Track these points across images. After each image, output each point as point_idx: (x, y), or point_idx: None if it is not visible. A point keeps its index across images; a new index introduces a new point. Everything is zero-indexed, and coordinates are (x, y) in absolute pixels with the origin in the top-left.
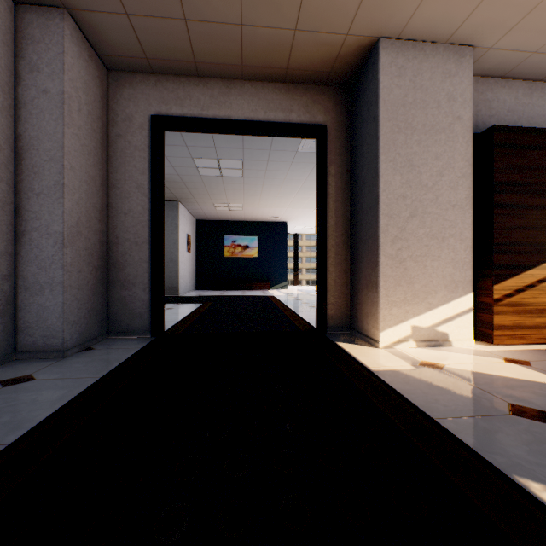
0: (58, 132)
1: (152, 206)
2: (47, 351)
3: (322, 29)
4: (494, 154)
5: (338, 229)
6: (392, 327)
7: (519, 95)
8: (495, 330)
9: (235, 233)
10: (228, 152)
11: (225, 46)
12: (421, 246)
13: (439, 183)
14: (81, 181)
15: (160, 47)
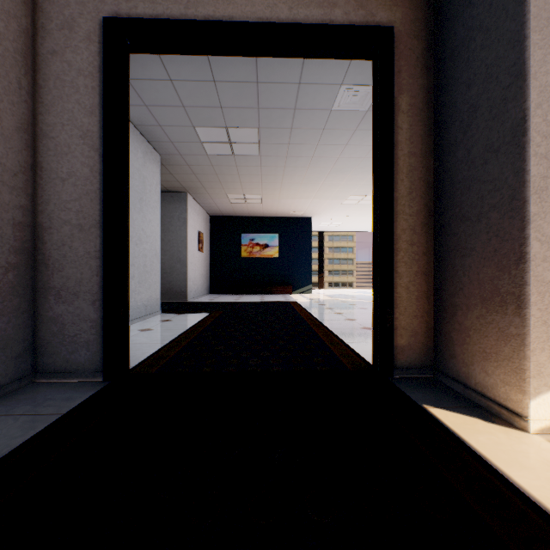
0: None
1: (104, 165)
2: None
3: None
4: None
5: (412, 201)
6: None
7: None
8: None
9: (252, 230)
10: (238, 115)
11: None
12: None
13: None
14: None
15: None
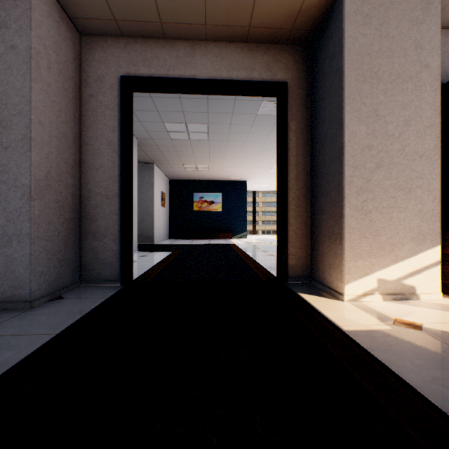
0: (25, 87)
1: (121, 161)
2: (14, 302)
3: None
4: None
5: (298, 182)
6: (357, 279)
7: None
8: None
9: (202, 190)
10: (194, 116)
11: (189, 3)
12: (387, 197)
13: (406, 133)
14: (51, 136)
15: (127, 6)
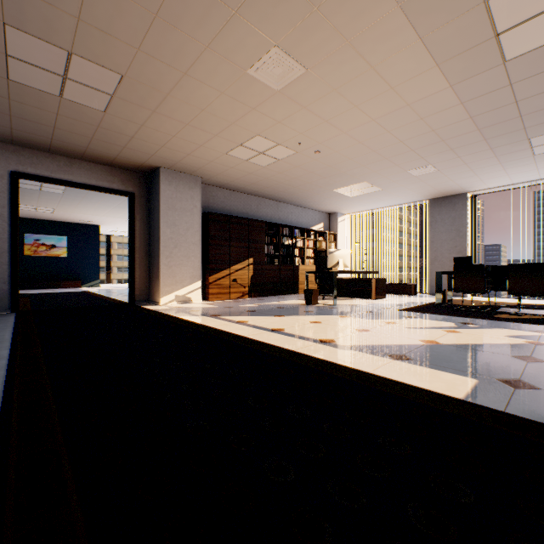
0: None
1: (12, 229)
2: None
3: (132, 159)
4: (210, 224)
5: (142, 248)
6: (166, 296)
7: (227, 195)
8: (210, 295)
9: (38, 231)
10: None
11: (74, 150)
12: (180, 260)
13: (188, 234)
14: None
15: (27, 140)
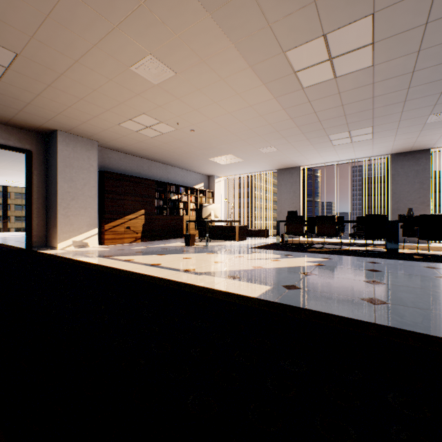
0: None
1: None
2: None
3: (29, 121)
4: (106, 180)
5: (40, 200)
6: (64, 241)
7: (122, 157)
8: (106, 240)
9: None
10: None
11: None
12: (77, 211)
13: (85, 188)
14: None
15: None
